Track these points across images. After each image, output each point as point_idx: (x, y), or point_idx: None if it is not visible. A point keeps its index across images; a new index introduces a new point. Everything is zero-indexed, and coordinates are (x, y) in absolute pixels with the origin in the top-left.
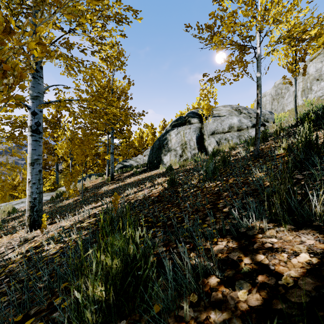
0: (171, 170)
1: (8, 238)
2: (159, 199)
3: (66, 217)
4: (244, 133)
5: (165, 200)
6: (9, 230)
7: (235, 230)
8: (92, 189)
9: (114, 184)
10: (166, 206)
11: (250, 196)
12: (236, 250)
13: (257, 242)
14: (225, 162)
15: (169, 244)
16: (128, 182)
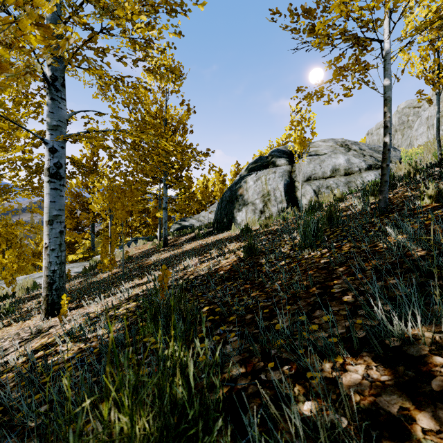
0: (249, 232)
1: (18, 327)
2: (232, 275)
3: (98, 299)
4: (355, 178)
5: (241, 277)
6: (23, 314)
7: (376, 340)
8: (137, 258)
9: (168, 251)
10: (242, 288)
11: (389, 275)
12: (391, 390)
13: (437, 375)
14: (332, 219)
15: (252, 361)
16: (187, 249)
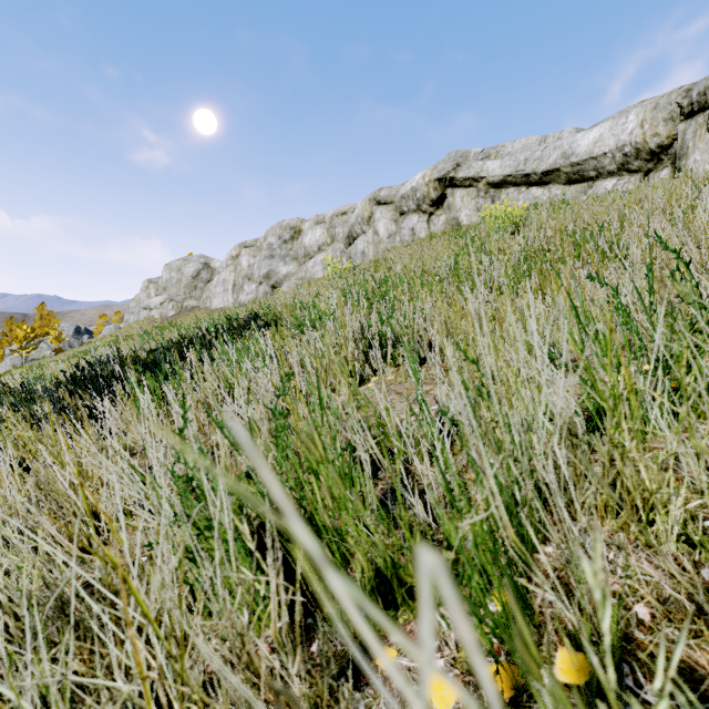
0: None
1: None
2: None
3: None
4: None
5: None
6: None
7: None
8: None
9: None
10: None
11: None
12: None
13: None
14: None
15: None
16: None
